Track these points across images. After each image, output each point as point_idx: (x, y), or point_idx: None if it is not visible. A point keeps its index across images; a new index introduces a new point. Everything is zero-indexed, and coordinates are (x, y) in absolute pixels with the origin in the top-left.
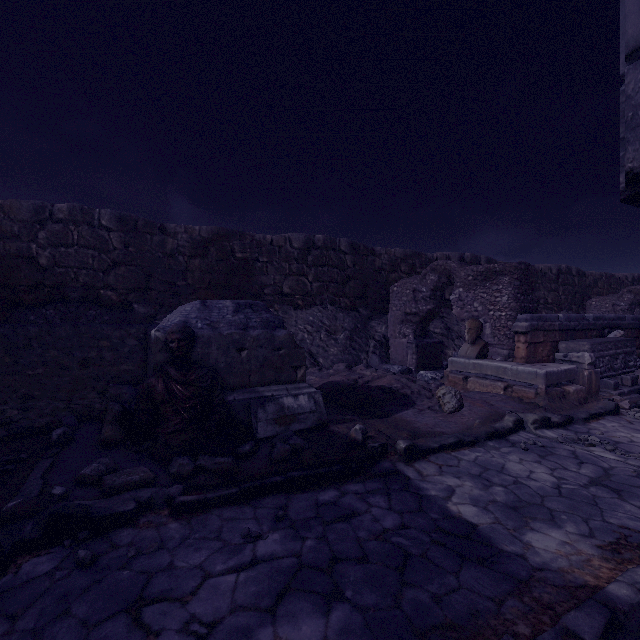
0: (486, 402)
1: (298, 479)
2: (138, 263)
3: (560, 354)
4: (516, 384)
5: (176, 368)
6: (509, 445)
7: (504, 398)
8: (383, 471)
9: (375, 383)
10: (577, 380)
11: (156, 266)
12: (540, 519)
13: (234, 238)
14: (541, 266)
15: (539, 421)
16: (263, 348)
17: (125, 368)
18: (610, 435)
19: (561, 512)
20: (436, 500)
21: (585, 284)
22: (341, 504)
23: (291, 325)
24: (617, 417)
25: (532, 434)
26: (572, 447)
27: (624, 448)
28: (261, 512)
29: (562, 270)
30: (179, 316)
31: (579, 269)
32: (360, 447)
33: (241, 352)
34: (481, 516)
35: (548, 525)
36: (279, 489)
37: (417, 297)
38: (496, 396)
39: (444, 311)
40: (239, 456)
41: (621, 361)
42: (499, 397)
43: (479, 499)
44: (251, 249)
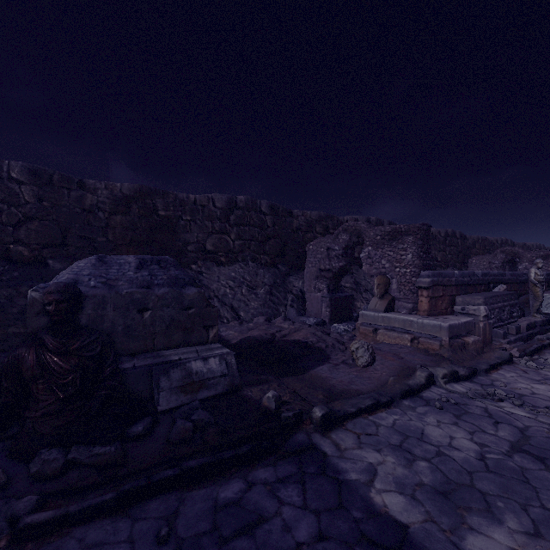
0: (396, 355)
1: (196, 470)
2: (53, 218)
3: (458, 307)
4: (421, 336)
5: (55, 335)
6: (424, 403)
7: (411, 350)
8: (297, 447)
9: (292, 337)
10: (474, 331)
11: (74, 221)
12: (476, 510)
13: (157, 196)
14: (432, 230)
15: (448, 375)
16: (170, 308)
17: (14, 331)
18: (513, 387)
19: (495, 496)
20: (357, 488)
21: (466, 245)
22: (246, 504)
23: (214, 281)
24: (512, 366)
25: (443, 389)
26: (483, 403)
27: (530, 402)
28: (141, 528)
29: (449, 233)
30: (68, 273)
31: (462, 233)
32: (273, 417)
33: (144, 313)
34: (410, 510)
35: (487, 519)
36: (171, 485)
37: (330, 255)
38: (404, 348)
39: (353, 268)
40: (130, 438)
41: (507, 312)
42: (407, 349)
43: (405, 482)
44: (174, 207)
